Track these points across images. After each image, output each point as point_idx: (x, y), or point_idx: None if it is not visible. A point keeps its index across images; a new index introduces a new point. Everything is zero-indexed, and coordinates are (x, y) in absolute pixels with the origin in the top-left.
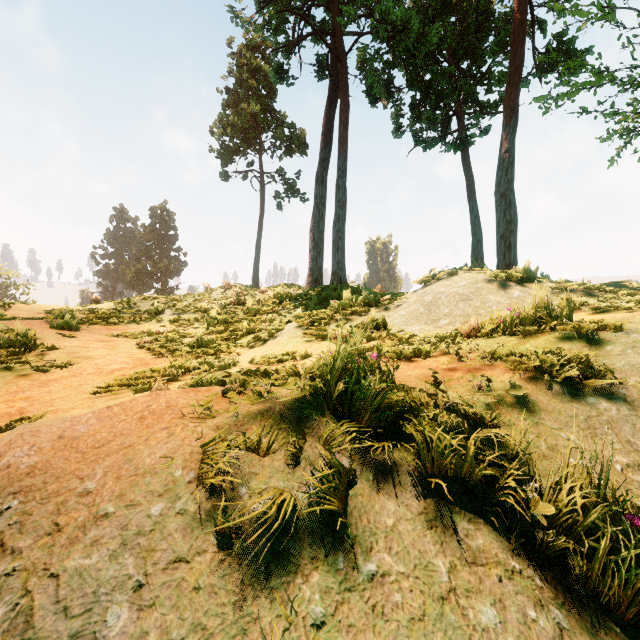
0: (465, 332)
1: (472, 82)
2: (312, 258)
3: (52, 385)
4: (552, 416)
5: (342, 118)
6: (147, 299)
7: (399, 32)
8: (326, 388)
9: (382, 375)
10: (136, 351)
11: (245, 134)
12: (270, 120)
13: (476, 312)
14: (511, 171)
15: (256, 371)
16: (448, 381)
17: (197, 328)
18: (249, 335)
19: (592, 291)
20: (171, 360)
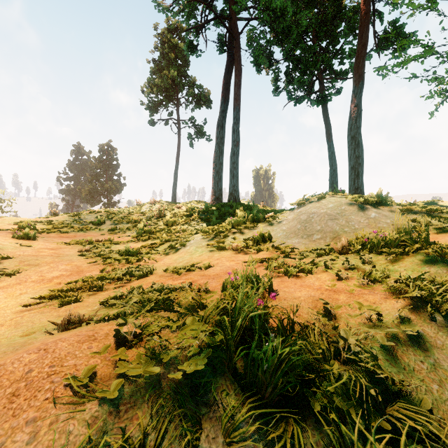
0: (338, 249)
1: (329, 56)
2: (214, 182)
3: None
4: (444, 354)
5: (236, 80)
6: (92, 213)
7: (278, 17)
8: (225, 340)
9: (282, 321)
10: (76, 258)
11: (166, 92)
12: (184, 82)
13: (342, 229)
14: (359, 120)
15: (161, 299)
16: (336, 308)
17: (128, 235)
18: (166, 243)
19: (432, 213)
20: (102, 267)
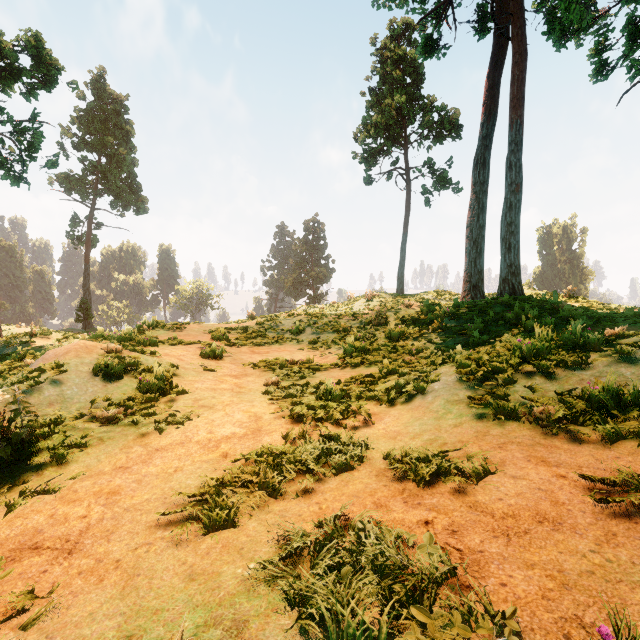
0: None
1: None
2: (469, 260)
3: (154, 461)
4: None
5: (515, 73)
6: (291, 316)
7: None
8: None
9: None
10: (259, 399)
11: (389, 131)
12: (416, 108)
13: None
14: None
15: None
16: None
17: (333, 353)
18: (389, 377)
19: None
20: (287, 426)
